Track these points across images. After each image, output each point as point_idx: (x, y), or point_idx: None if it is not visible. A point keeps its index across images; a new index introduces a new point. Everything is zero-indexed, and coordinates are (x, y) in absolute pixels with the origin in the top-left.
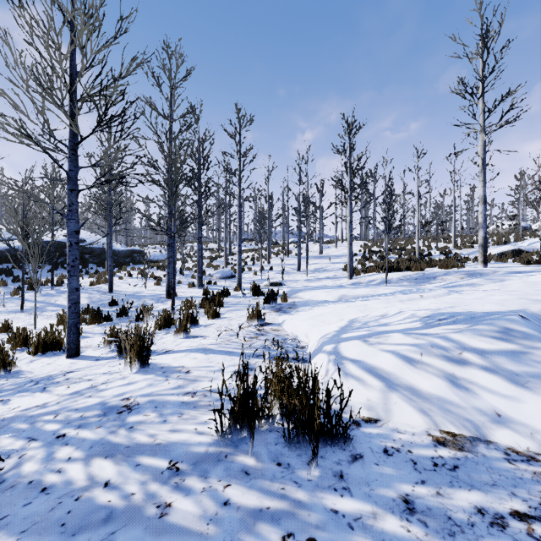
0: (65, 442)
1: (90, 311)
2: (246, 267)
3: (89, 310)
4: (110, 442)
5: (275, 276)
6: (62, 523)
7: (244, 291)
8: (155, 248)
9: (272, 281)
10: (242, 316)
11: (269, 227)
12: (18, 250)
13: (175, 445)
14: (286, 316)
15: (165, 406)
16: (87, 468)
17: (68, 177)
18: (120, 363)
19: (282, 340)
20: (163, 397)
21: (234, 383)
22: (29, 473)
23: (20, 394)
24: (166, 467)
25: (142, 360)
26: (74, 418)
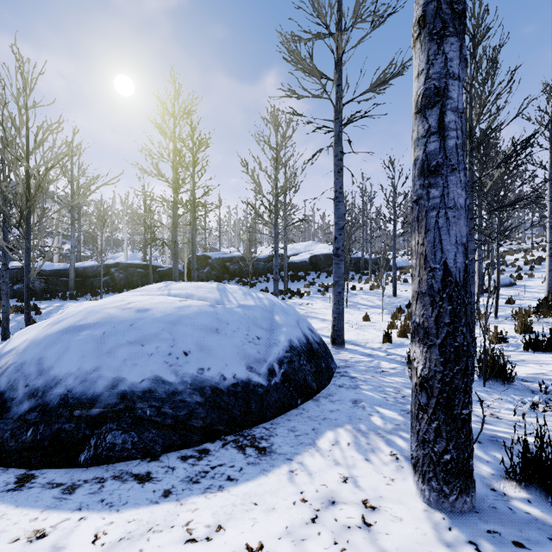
0: None
1: (401, 311)
2: (521, 273)
3: (400, 310)
4: None
5: None
6: None
7: None
8: (390, 255)
9: None
10: None
11: None
12: (306, 262)
13: None
14: None
15: None
16: None
17: (468, 209)
18: None
19: None
20: None
21: None
22: None
23: None
24: None
25: None
26: None
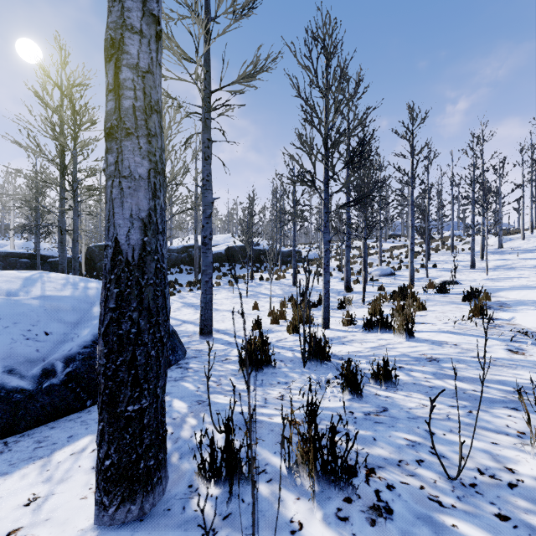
0: (409, 370)
1: (293, 299)
2: (402, 265)
3: (292, 299)
4: (445, 374)
5: (443, 274)
6: (473, 399)
7: (418, 288)
8: (305, 248)
9: (445, 279)
10: (451, 310)
11: (429, 221)
12: (222, 253)
13: (506, 381)
14: (510, 313)
15: (465, 361)
16: (447, 383)
17: (324, 204)
18: (394, 333)
19: (528, 332)
20: (456, 357)
21: (513, 356)
22: (406, 380)
23: (330, 344)
24: (513, 390)
25: (408, 333)
26: (396, 360)
